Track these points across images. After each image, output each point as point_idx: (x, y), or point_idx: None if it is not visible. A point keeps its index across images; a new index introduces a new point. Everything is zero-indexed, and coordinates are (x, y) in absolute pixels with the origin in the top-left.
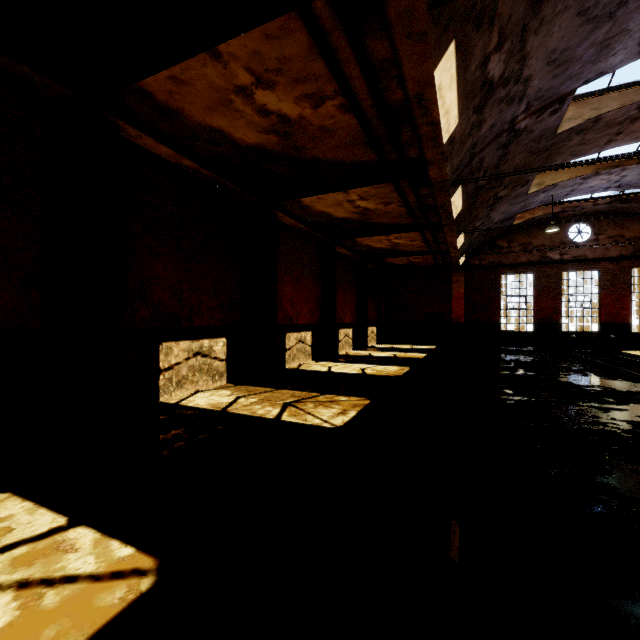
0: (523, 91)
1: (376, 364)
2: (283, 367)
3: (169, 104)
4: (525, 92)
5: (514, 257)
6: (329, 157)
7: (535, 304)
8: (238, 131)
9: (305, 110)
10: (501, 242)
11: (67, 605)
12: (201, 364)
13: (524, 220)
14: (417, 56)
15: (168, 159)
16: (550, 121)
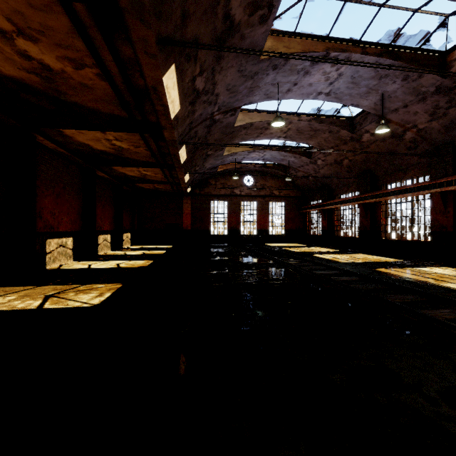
0: (216, 100)
1: (129, 260)
2: (43, 268)
3: None
4: (217, 101)
5: (218, 191)
6: (89, 105)
7: (228, 219)
8: None
9: (67, 67)
10: (211, 181)
11: None
12: None
13: (223, 169)
14: (152, 65)
15: None
16: (231, 119)
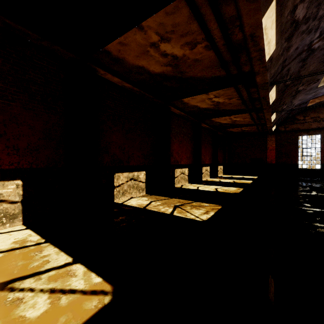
0: (318, 25)
1: (223, 186)
2: (173, 186)
3: (118, 56)
4: (319, 25)
5: (307, 125)
6: (198, 75)
7: (322, 152)
8: (151, 66)
9: (186, 51)
10: (299, 117)
11: (71, 305)
12: (133, 184)
13: (314, 103)
14: (252, 11)
15: (118, 84)
16: None
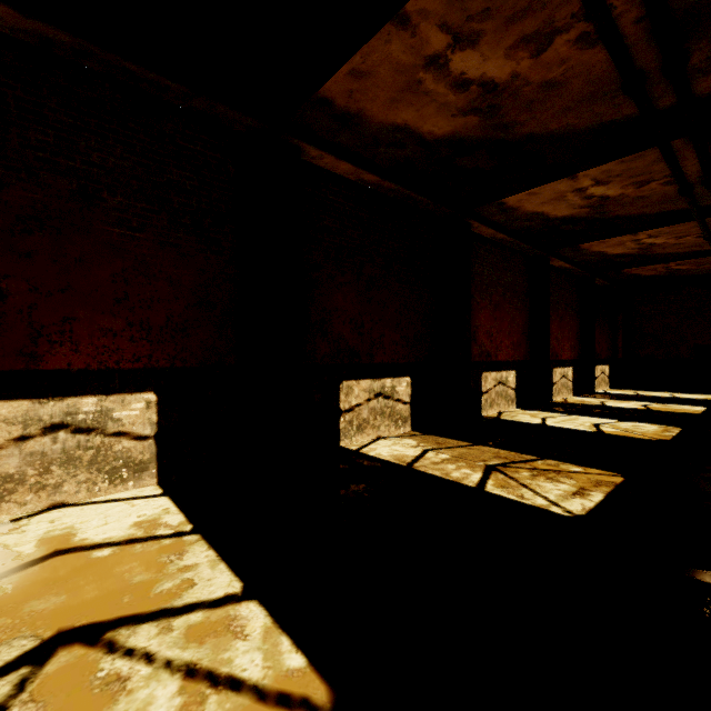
0: None
1: (617, 419)
2: (478, 414)
3: (349, 108)
4: None
5: None
6: (551, 129)
7: None
8: (426, 122)
9: (520, 64)
10: None
11: None
12: (383, 407)
13: None
14: None
15: (348, 177)
16: None
